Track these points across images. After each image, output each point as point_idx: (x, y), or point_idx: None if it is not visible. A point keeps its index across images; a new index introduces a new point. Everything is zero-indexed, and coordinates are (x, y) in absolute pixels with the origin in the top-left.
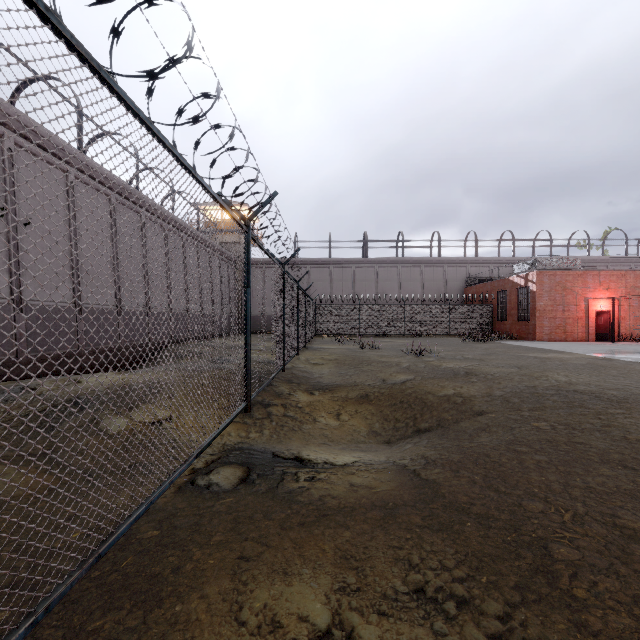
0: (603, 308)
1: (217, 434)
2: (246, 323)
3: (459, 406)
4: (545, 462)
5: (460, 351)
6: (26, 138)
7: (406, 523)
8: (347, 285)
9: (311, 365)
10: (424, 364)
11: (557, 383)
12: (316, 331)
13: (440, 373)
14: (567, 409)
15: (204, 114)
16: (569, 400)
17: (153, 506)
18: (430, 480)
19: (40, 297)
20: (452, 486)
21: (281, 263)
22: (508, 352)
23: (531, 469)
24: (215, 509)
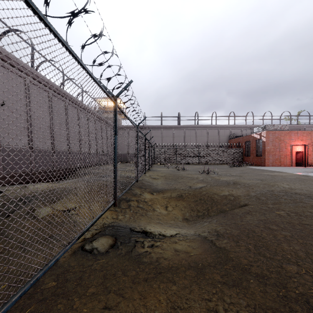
0: (299, 150)
1: (94, 222)
2: (114, 155)
3: (232, 201)
4: (289, 236)
5: (228, 171)
6: (2, 60)
7: (211, 279)
8: (170, 138)
9: (152, 179)
10: (211, 178)
11: (284, 188)
12: (154, 161)
13: (220, 183)
14: (293, 203)
15: (79, 11)
16: (293, 198)
17: (56, 265)
18: (222, 248)
19: (10, 143)
20: (236, 252)
21: (136, 125)
22: (253, 172)
23: (282, 241)
24: (93, 267)
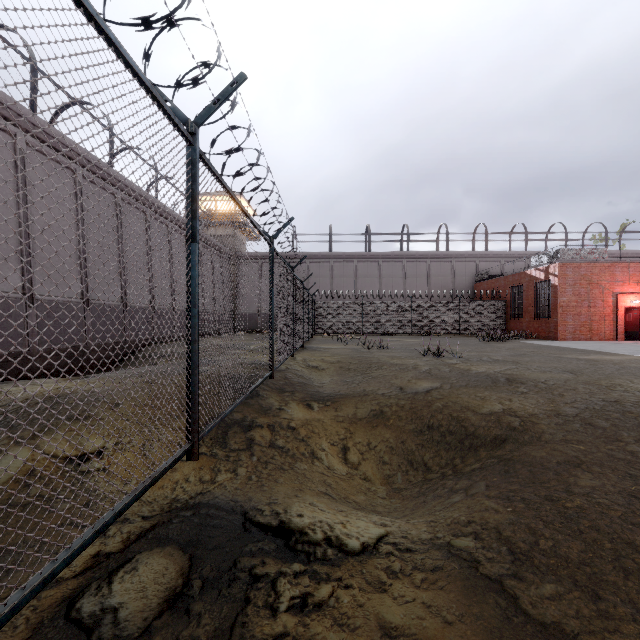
0: (633, 304)
1: (67, 558)
2: (190, 304)
3: (519, 431)
4: None
5: (483, 351)
6: None
7: None
8: (349, 281)
9: (309, 368)
10: (448, 368)
11: None
12: (316, 330)
13: (473, 380)
14: None
15: None
16: None
17: None
18: (551, 625)
19: None
20: None
21: (269, 236)
22: (540, 353)
23: None
24: None
